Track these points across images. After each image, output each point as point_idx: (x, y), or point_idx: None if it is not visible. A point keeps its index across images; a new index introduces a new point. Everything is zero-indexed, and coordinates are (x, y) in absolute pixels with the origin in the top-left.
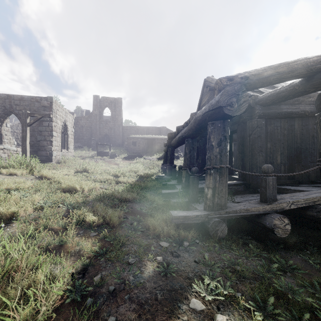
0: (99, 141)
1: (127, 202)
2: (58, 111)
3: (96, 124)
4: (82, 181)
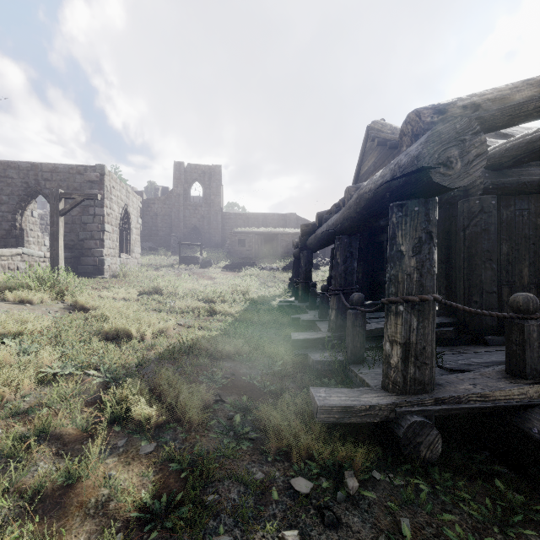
0: (183, 239)
1: (224, 362)
2: (115, 189)
3: (179, 210)
4: (148, 312)
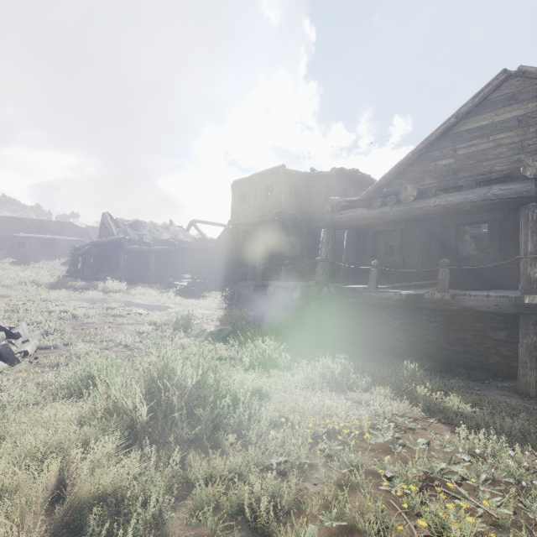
0: None
1: None
2: None
3: None
4: None
